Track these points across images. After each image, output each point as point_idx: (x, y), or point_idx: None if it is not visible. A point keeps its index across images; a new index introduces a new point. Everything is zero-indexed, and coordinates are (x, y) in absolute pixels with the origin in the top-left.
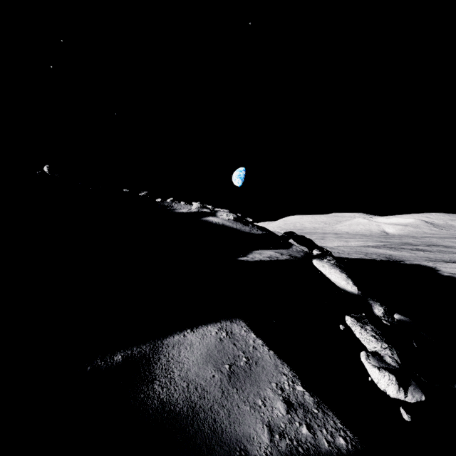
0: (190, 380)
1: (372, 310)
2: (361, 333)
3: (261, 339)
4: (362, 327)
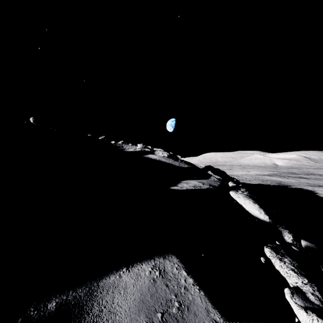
0: None
1: (283, 237)
2: (281, 267)
3: (191, 277)
4: (281, 259)
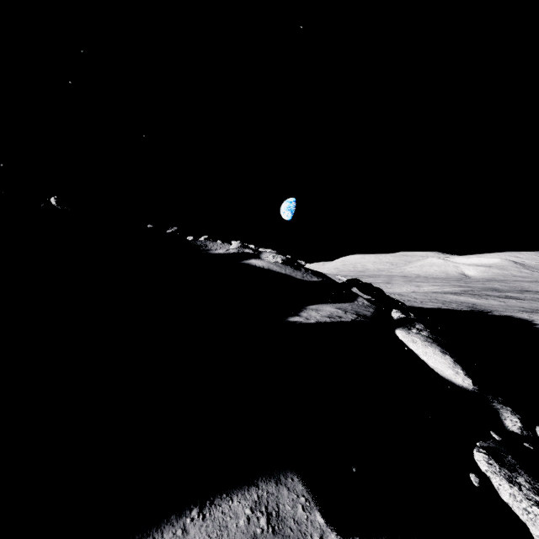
0: None
1: (502, 421)
2: (514, 497)
3: (334, 528)
4: (511, 480)
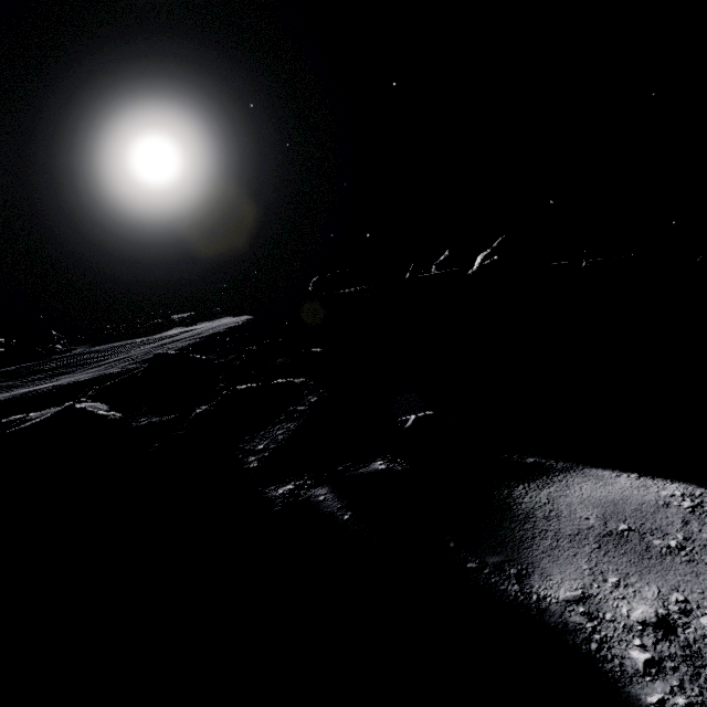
0: (554, 502)
1: None
2: None
3: None
4: None
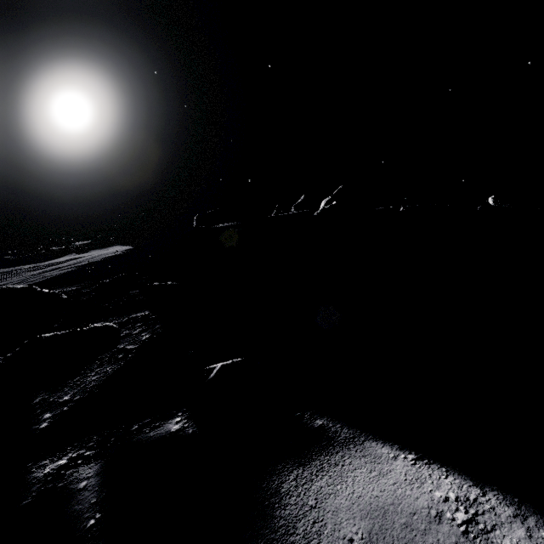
0: (321, 506)
1: None
2: None
3: None
4: None
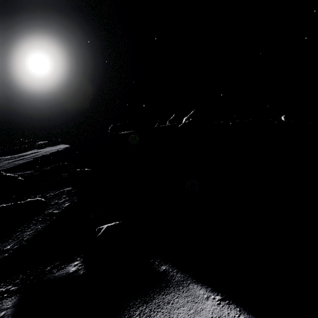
0: None
1: None
2: None
3: None
4: None
